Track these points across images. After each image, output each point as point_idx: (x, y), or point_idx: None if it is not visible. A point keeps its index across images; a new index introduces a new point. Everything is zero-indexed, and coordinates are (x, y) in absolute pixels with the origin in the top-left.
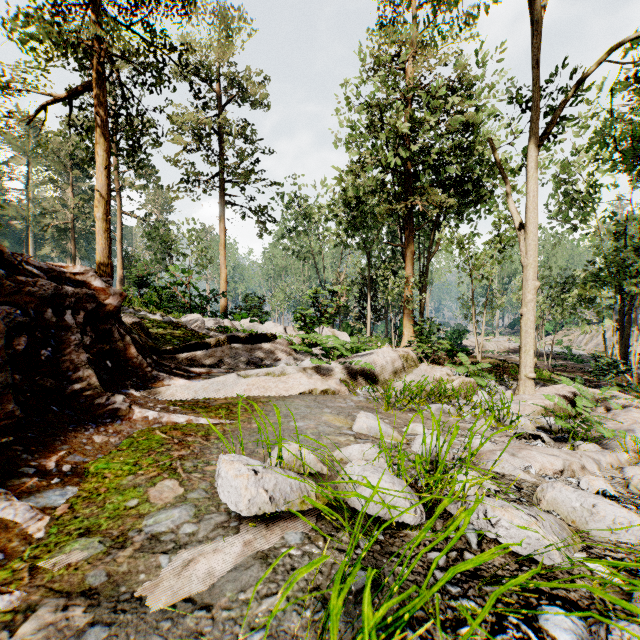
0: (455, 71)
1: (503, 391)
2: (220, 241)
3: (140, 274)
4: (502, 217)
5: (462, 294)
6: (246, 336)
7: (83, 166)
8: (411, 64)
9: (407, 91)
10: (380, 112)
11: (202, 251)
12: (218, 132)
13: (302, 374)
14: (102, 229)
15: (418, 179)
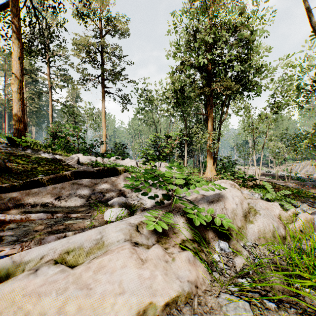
0: (239, 9)
1: (300, 212)
2: (102, 113)
3: (53, 131)
4: (278, 90)
5: (237, 143)
6: (93, 171)
7: (31, 75)
8: (212, 7)
9: (210, 21)
10: (194, 34)
11: (93, 120)
12: (101, 51)
13: (128, 255)
14: (17, 98)
15: (214, 77)
